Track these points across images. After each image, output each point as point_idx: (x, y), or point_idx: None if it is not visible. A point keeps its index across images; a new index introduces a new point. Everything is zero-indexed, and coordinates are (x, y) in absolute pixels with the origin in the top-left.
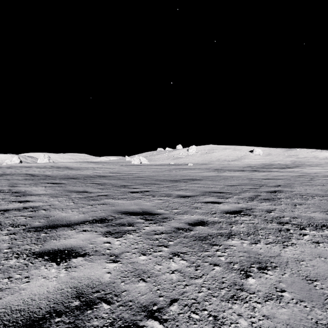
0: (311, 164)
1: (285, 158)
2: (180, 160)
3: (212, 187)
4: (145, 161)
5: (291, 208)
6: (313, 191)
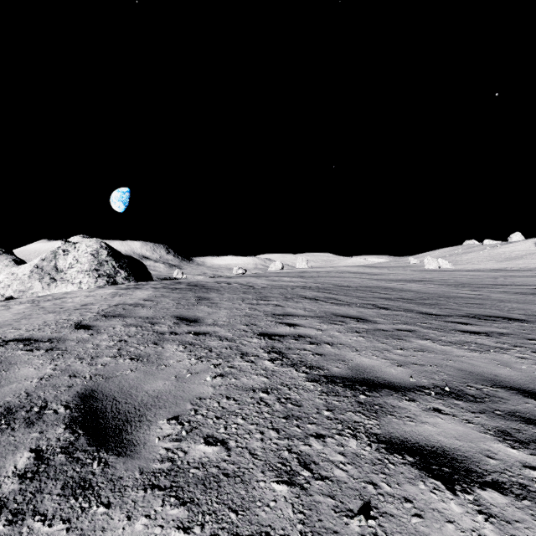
0: None
1: None
2: (516, 263)
3: None
4: (447, 265)
5: None
6: None
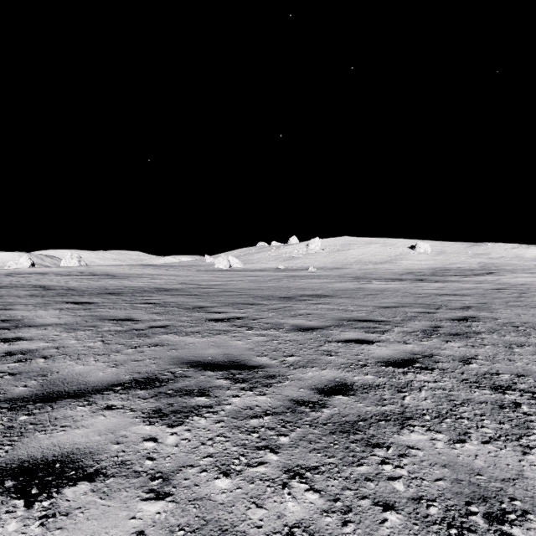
0: (513, 268)
1: (469, 258)
2: (295, 262)
3: (354, 311)
4: (238, 264)
5: (506, 354)
6: (533, 319)
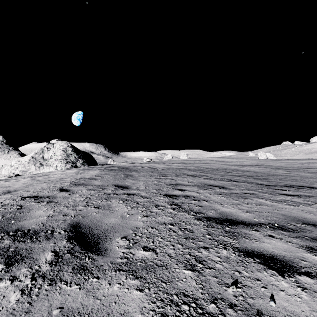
0: None
1: None
2: (315, 155)
3: None
4: (272, 156)
5: None
6: None
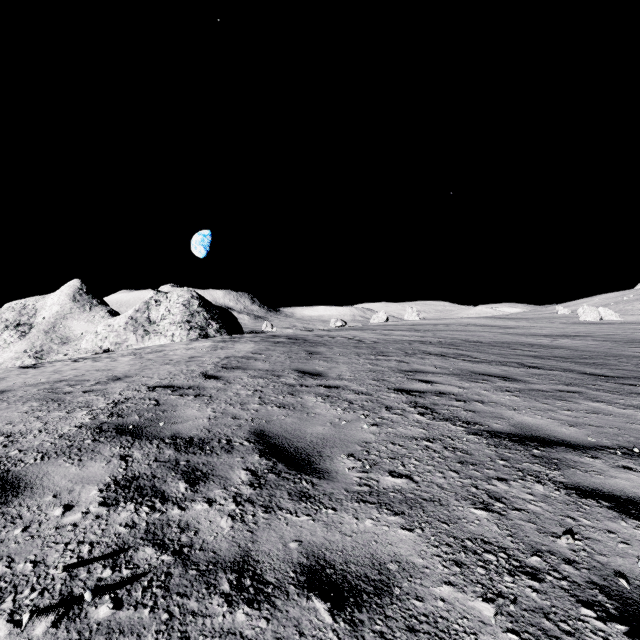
0: None
1: None
2: None
3: None
4: (612, 316)
5: None
6: None
